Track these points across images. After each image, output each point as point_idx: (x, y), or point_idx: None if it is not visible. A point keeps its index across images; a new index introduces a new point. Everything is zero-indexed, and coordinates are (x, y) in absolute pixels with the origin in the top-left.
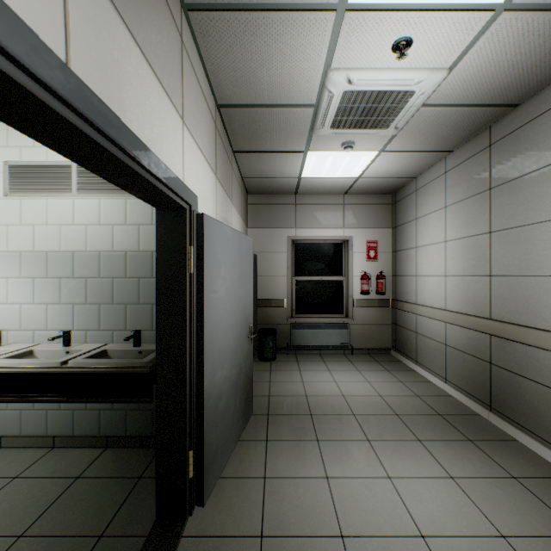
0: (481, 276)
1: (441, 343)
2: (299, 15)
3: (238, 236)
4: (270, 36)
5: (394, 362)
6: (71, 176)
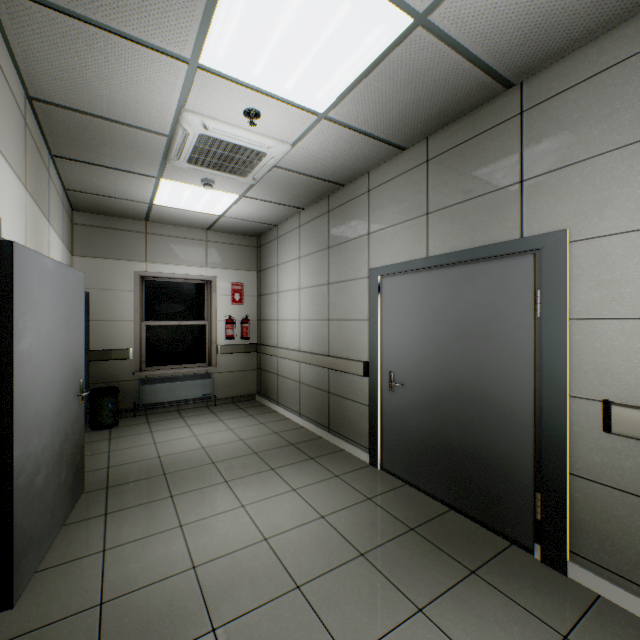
0: (324, 320)
1: (297, 382)
2: (148, 51)
3: (63, 270)
4: (113, 55)
5: (259, 407)
6: None
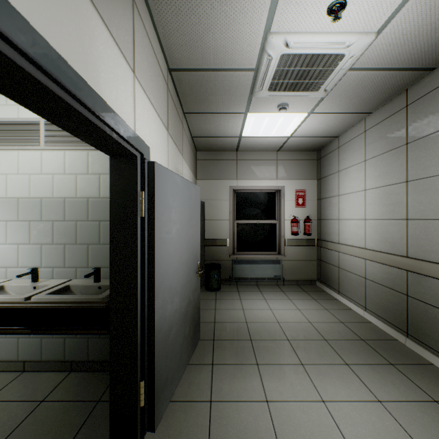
0: (398, 220)
1: (361, 277)
2: None
3: (187, 184)
4: None
5: (319, 292)
6: (39, 131)
